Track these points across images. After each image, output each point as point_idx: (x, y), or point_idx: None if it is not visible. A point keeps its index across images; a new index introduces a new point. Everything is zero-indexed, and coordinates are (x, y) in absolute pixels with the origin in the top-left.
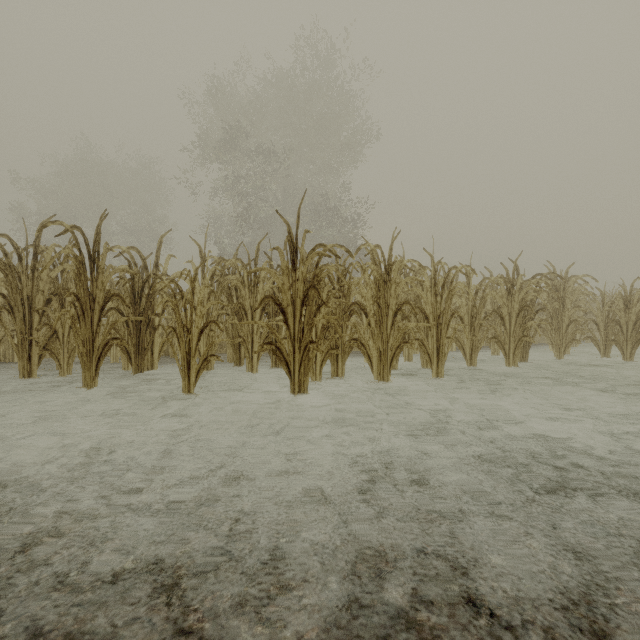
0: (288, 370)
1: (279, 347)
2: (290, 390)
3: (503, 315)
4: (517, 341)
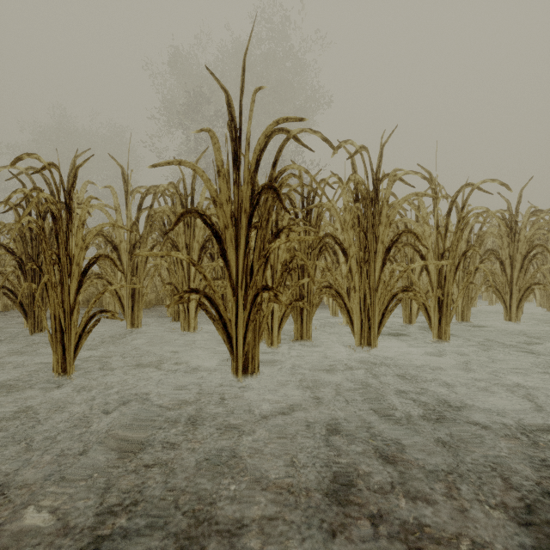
0: (226, 335)
1: (211, 297)
2: (231, 367)
3: (503, 258)
4: (524, 290)
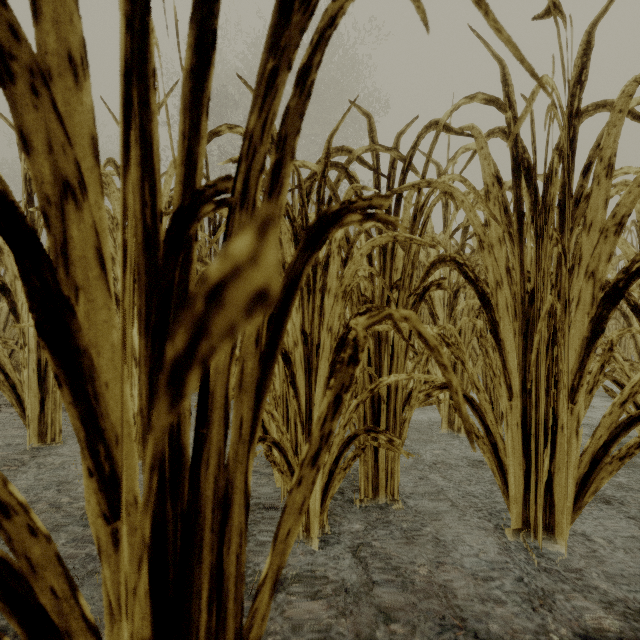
0: None
1: None
2: None
3: None
4: None
